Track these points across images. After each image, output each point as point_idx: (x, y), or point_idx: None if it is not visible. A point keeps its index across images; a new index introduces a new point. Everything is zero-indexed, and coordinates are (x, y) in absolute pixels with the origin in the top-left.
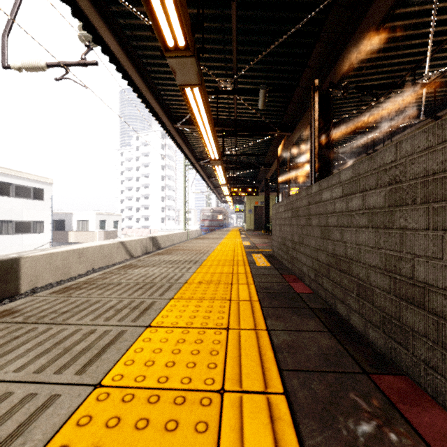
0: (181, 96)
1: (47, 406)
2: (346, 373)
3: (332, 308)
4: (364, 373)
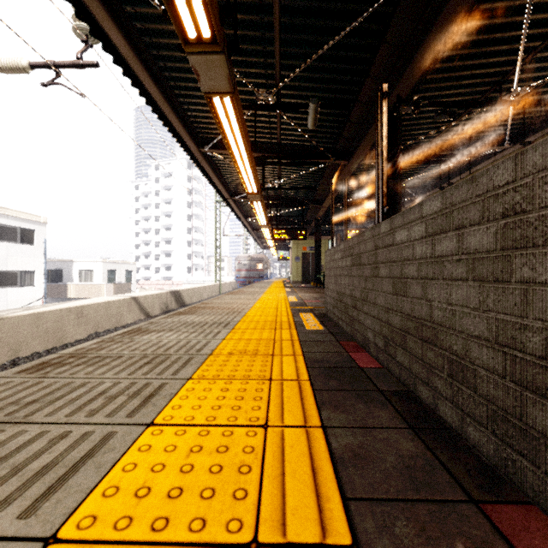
0: (209, 112)
1: None
2: (445, 502)
3: (410, 390)
4: (471, 501)
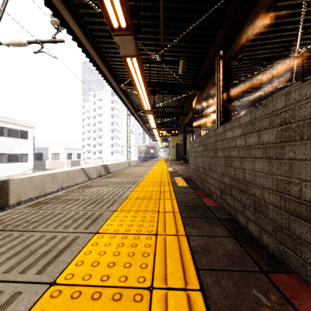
0: (124, 65)
1: (10, 302)
2: (248, 271)
3: (234, 218)
4: (262, 271)
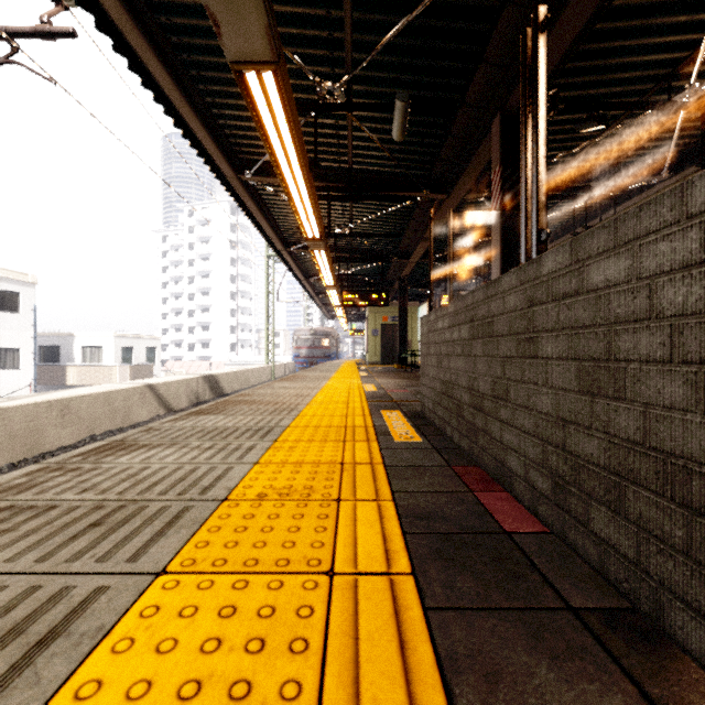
0: (250, 120)
1: None
2: None
3: (642, 610)
4: None
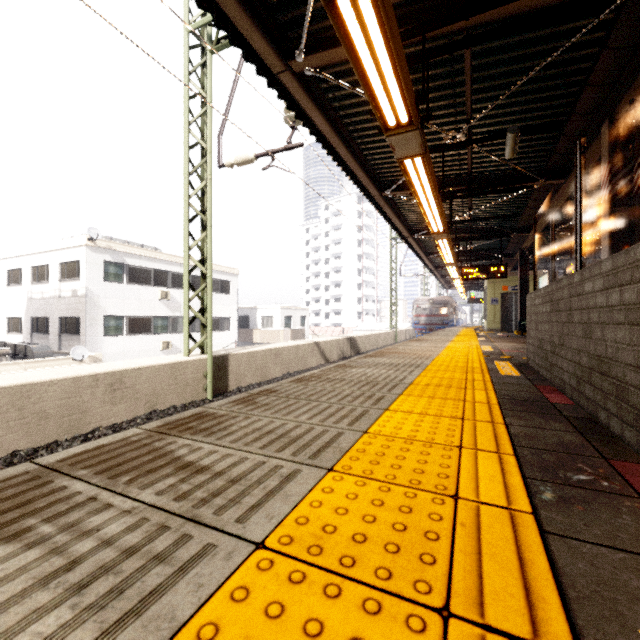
0: (392, 158)
1: (340, 435)
2: (582, 456)
3: (594, 417)
4: (602, 458)
